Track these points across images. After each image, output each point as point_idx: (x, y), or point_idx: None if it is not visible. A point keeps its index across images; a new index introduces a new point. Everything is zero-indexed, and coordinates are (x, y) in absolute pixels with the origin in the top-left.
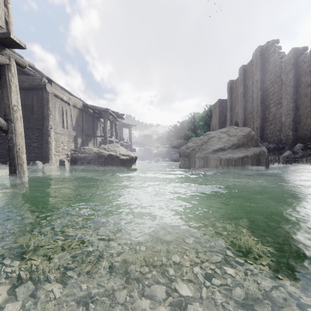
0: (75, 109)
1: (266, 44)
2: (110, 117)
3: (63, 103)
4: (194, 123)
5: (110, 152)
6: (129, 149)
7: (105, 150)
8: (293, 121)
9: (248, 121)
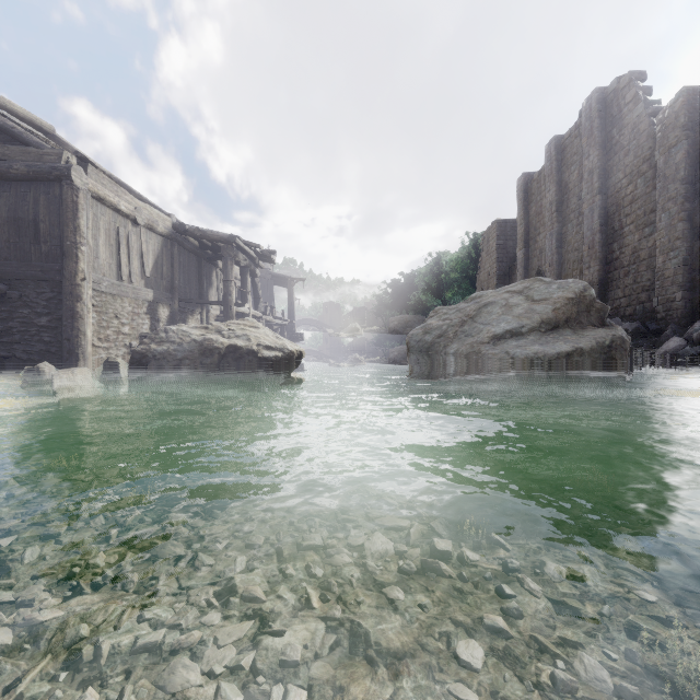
0: (151, 236)
1: (614, 83)
2: (239, 256)
3: (119, 219)
4: (439, 275)
5: (234, 340)
6: (289, 335)
7: (222, 336)
8: (684, 265)
9: (569, 269)
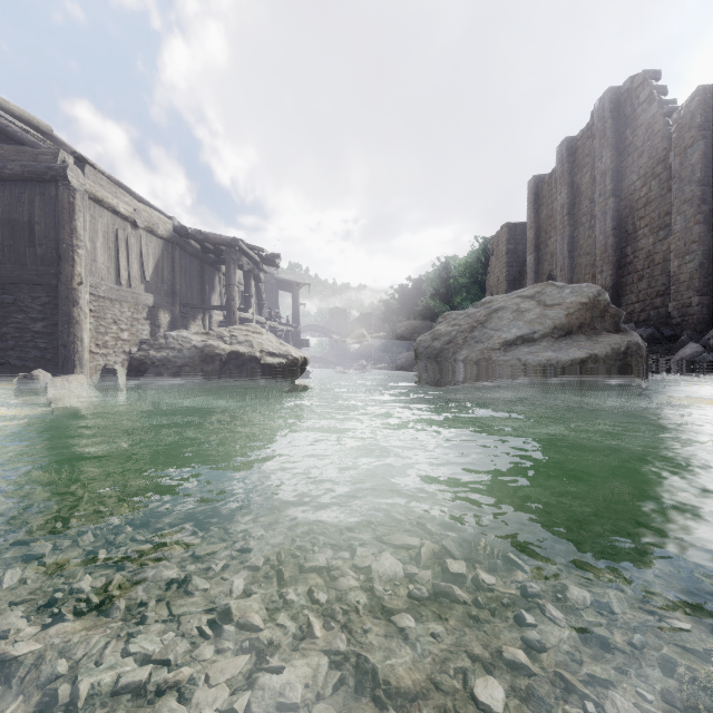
0: (152, 239)
1: (628, 83)
2: (242, 260)
3: (118, 222)
4: (447, 280)
5: (236, 346)
6: (294, 341)
7: (223, 342)
8: (700, 269)
9: (581, 274)
